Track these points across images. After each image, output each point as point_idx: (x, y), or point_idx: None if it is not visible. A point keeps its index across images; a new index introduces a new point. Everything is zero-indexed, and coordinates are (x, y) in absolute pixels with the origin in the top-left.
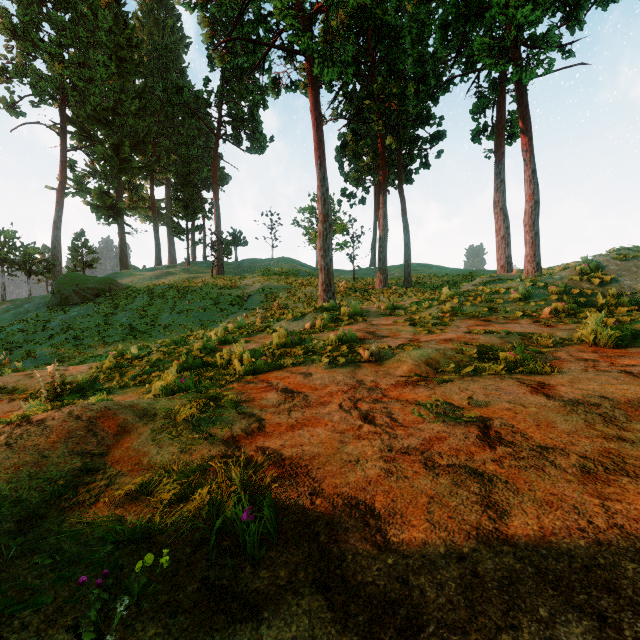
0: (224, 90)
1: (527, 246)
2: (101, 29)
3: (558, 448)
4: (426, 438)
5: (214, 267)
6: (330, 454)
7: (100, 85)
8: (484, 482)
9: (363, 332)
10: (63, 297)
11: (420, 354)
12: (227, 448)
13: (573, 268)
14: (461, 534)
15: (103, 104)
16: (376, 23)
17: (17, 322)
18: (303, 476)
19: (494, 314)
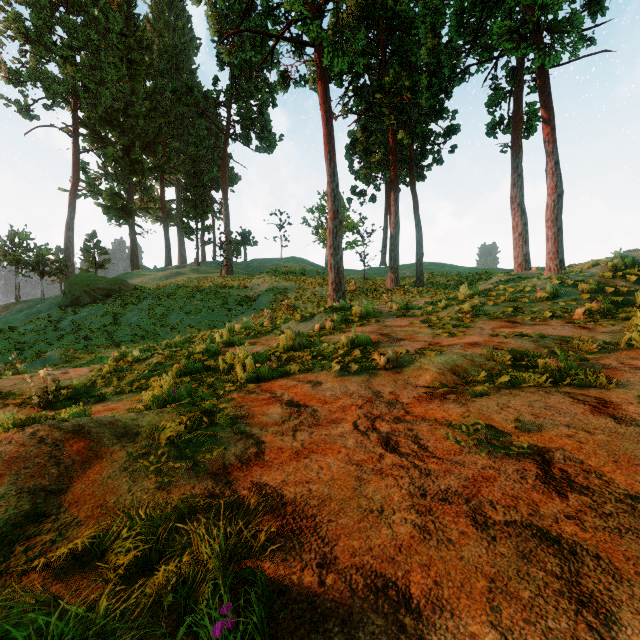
0: (233, 89)
1: (549, 242)
2: (112, 31)
3: None
4: (469, 477)
5: (223, 267)
6: (344, 498)
7: (111, 87)
8: (564, 555)
9: (377, 334)
10: (74, 297)
11: (444, 361)
12: (215, 484)
13: (605, 264)
14: None
15: (114, 106)
16: (388, 14)
17: (29, 322)
18: (309, 533)
19: (519, 315)
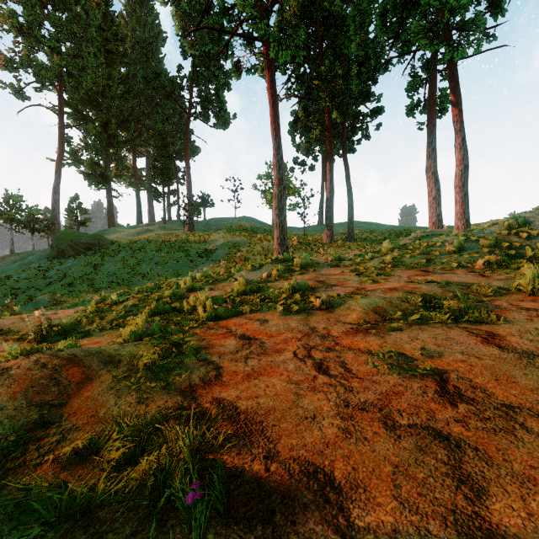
0: (194, 75)
1: (457, 205)
2: (92, 26)
3: (525, 407)
4: (383, 392)
5: (186, 225)
6: (285, 408)
7: (91, 73)
8: (451, 448)
9: (314, 281)
10: (60, 250)
11: (368, 302)
12: (183, 399)
13: (502, 224)
14: (436, 519)
15: (94, 89)
16: (324, 14)
17: (22, 271)
18: (258, 434)
19: (431, 265)
